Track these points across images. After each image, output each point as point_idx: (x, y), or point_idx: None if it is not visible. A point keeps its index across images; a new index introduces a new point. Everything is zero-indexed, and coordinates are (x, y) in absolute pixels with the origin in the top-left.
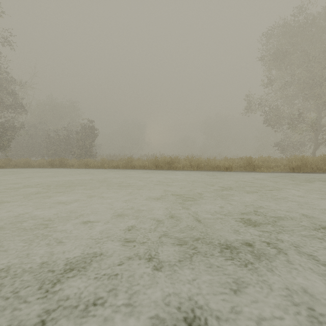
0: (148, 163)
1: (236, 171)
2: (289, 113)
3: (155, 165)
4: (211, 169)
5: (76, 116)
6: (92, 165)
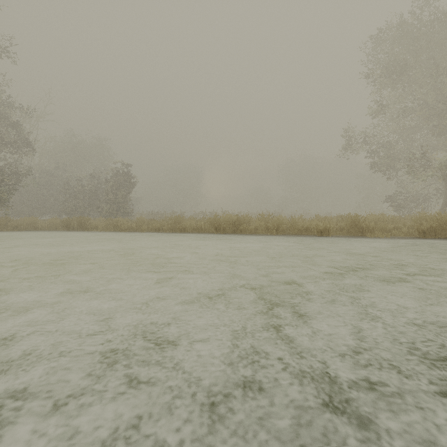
0: (205, 224)
1: (336, 237)
2: (406, 152)
3: (215, 227)
4: (297, 233)
5: (105, 159)
6: (124, 226)
